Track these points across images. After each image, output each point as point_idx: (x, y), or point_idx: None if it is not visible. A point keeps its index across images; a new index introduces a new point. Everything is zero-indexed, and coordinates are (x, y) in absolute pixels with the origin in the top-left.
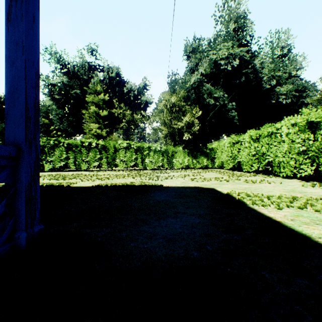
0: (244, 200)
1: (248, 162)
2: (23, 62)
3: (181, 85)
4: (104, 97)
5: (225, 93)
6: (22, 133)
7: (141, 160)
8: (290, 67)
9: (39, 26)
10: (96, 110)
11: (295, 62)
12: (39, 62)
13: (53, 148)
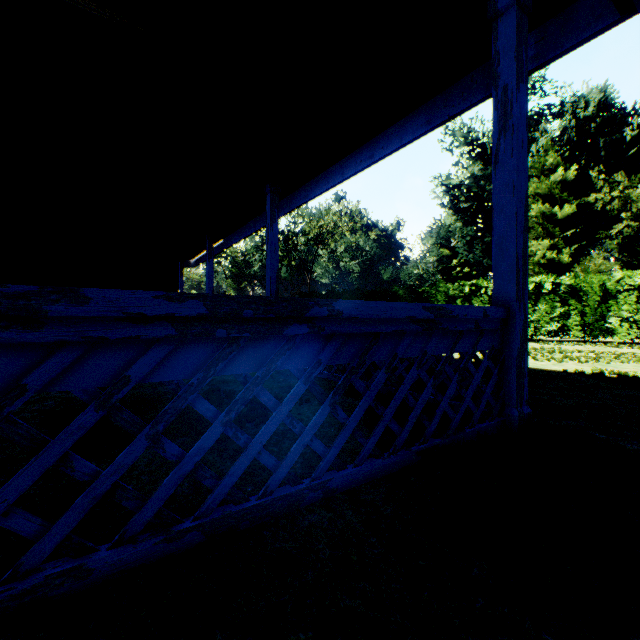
0: None
1: None
2: (513, 205)
3: None
4: (563, 175)
5: None
6: (512, 291)
7: None
8: None
9: (526, 150)
10: (544, 210)
11: None
12: (526, 196)
13: (467, 299)
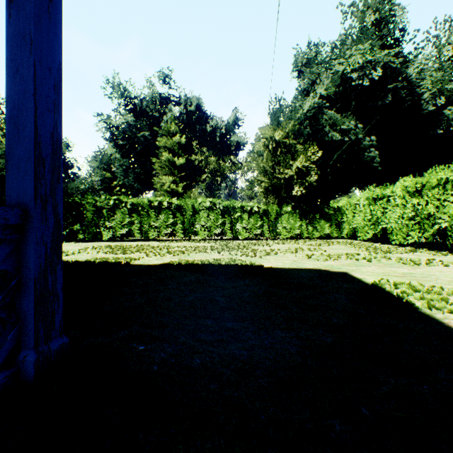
0: (410, 300)
1: (400, 229)
2: (32, 66)
3: (290, 114)
4: (180, 139)
5: (359, 123)
6: (30, 186)
7: (230, 226)
8: None
9: (61, 10)
10: (170, 158)
11: None
12: (61, 69)
13: (113, 210)
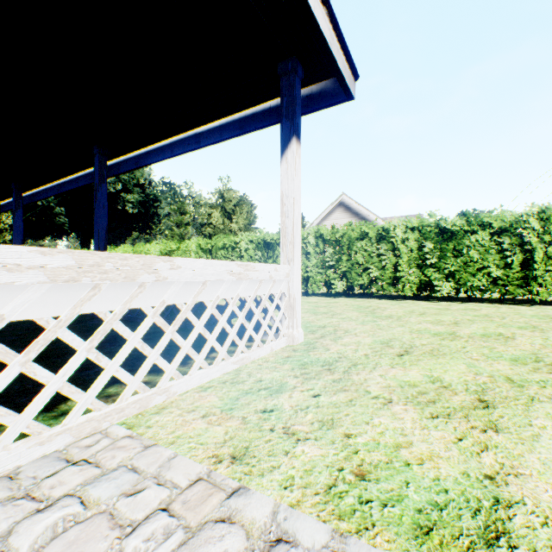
0: None
1: None
2: None
3: None
4: None
5: None
6: None
7: None
8: (139, 174)
9: None
10: None
11: (143, 170)
12: None
13: None
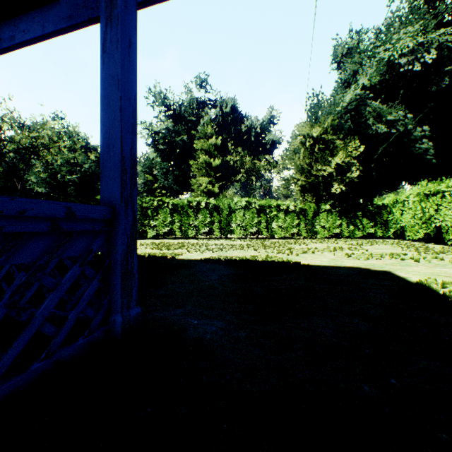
0: None
1: None
2: (119, 100)
3: (328, 109)
4: (216, 141)
5: (408, 112)
6: (118, 190)
7: (266, 225)
8: None
9: (136, 53)
10: (206, 160)
11: None
12: (136, 99)
13: (156, 210)
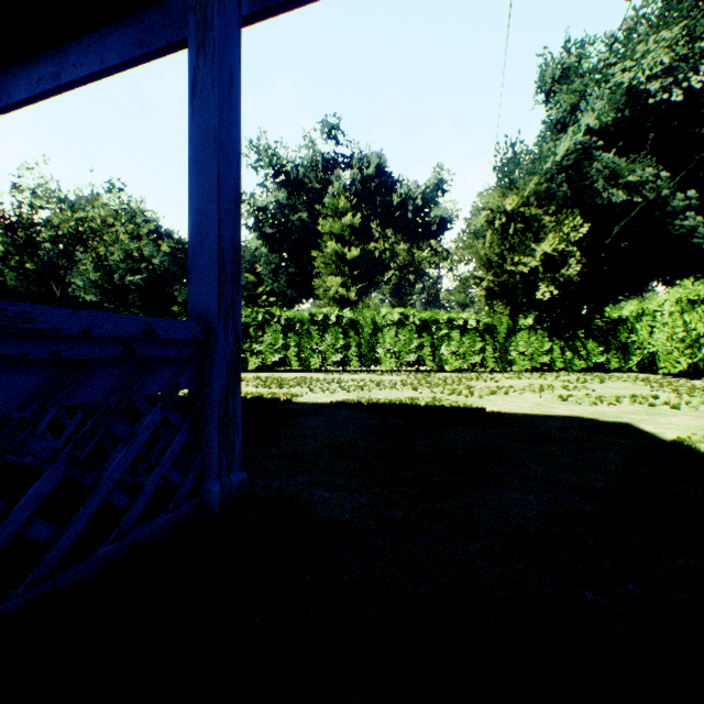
0: None
1: None
2: (216, 166)
3: (531, 167)
4: (352, 220)
5: (662, 169)
6: (214, 298)
7: (431, 351)
8: None
9: (240, 95)
10: (338, 249)
11: None
12: (240, 163)
13: (261, 328)
